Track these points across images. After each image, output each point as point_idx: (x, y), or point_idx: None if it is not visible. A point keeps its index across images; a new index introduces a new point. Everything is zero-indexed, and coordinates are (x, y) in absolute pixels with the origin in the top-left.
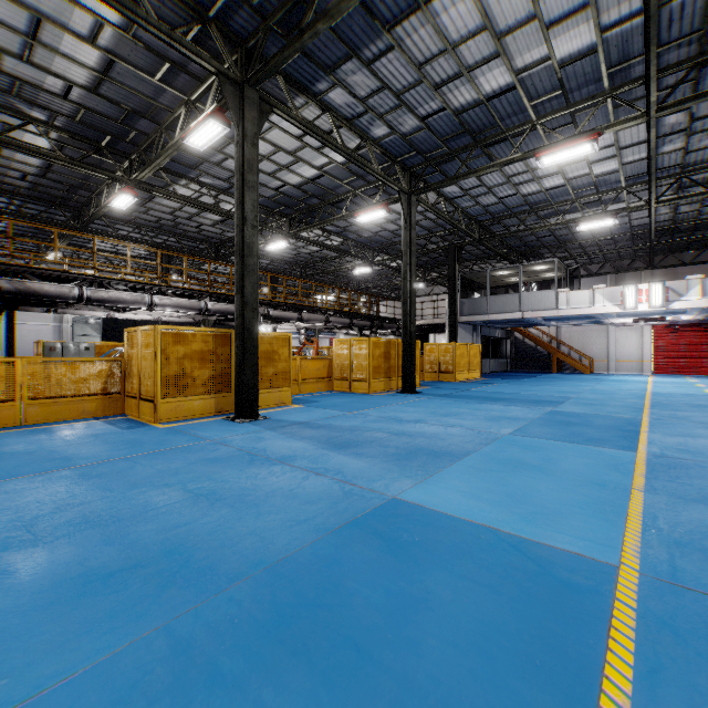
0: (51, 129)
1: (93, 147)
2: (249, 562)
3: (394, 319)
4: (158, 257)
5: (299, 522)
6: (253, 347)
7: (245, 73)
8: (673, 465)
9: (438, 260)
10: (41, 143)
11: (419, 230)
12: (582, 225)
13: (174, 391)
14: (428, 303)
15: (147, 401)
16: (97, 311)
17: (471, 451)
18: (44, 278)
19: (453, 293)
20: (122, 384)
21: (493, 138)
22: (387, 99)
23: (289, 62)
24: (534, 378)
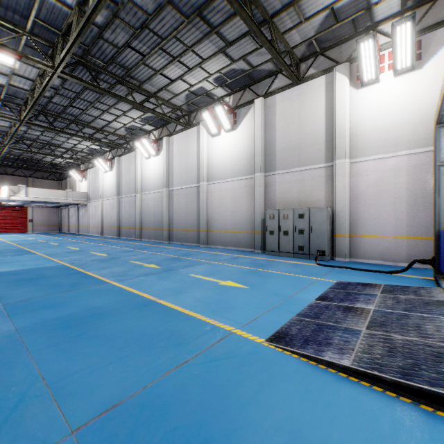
0: None
1: None
2: None
3: None
4: None
5: None
6: None
7: None
8: (52, 254)
9: None
10: None
11: None
12: None
13: None
14: None
15: None
16: None
17: None
18: None
19: None
20: None
21: None
22: None
23: None
24: None
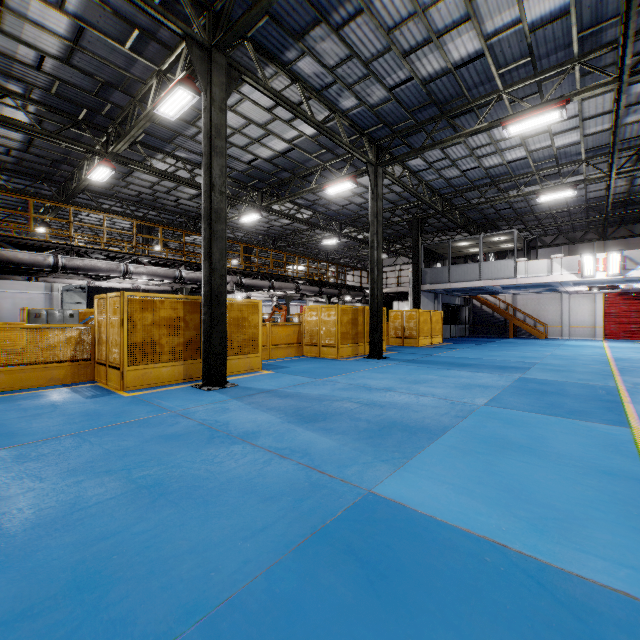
0: (28, 103)
1: (71, 121)
2: (179, 607)
3: (360, 287)
4: (134, 227)
5: (254, 532)
6: (221, 314)
7: (212, 38)
8: None
9: (402, 232)
10: (21, 117)
11: (385, 203)
12: (542, 196)
13: (141, 358)
14: (392, 273)
15: (114, 368)
16: (78, 279)
17: (449, 427)
18: (23, 247)
19: (416, 263)
20: (92, 351)
21: (460, 109)
22: (356, 68)
23: (257, 28)
24: (494, 343)
